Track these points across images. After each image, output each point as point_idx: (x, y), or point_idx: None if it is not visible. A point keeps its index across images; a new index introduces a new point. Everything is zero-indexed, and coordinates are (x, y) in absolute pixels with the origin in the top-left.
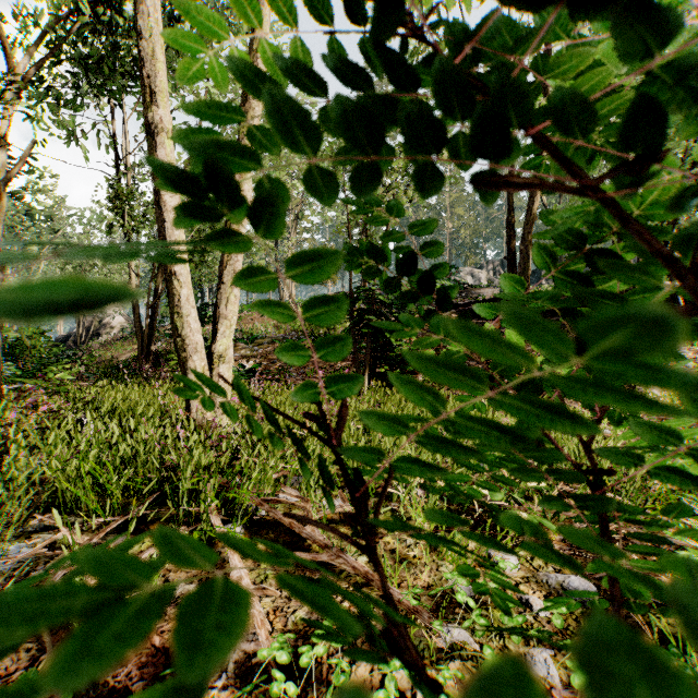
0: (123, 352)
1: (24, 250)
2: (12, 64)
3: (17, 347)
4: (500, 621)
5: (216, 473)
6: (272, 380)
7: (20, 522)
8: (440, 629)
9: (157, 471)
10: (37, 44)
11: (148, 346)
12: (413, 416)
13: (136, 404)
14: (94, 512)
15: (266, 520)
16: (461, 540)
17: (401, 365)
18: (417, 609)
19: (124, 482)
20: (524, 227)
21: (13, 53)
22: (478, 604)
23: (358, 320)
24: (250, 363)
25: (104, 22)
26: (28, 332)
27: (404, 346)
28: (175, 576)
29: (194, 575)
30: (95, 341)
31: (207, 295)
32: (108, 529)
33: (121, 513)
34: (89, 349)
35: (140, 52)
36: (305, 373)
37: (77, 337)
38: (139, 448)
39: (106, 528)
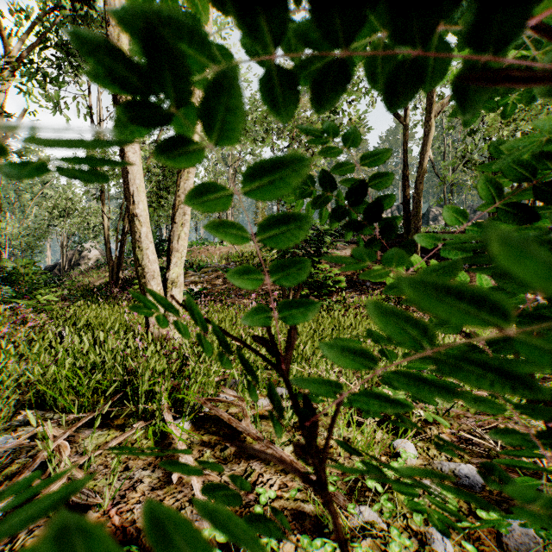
0: (98, 279)
1: (20, 197)
2: (8, 49)
3: (14, 274)
4: (403, 503)
5: (169, 377)
6: (215, 300)
7: (4, 420)
8: (354, 512)
9: (121, 375)
10: (28, 32)
11: (117, 273)
12: (338, 339)
13: (106, 320)
14: (68, 409)
15: (209, 416)
16: (370, 434)
17: (319, 289)
18: (333, 492)
19: (94, 384)
20: (416, 178)
21: (10, 41)
22: (384, 489)
23: (284, 252)
24: (198, 287)
25: (81, 15)
26: (23, 262)
27: (320, 273)
28: (133, 463)
29: (149, 462)
30: (76, 270)
31: (165, 233)
32: (79, 424)
33: (91, 409)
34: (71, 276)
35: (108, 36)
36: (242, 295)
37: (62, 266)
38: (106, 357)
39: (77, 423)
